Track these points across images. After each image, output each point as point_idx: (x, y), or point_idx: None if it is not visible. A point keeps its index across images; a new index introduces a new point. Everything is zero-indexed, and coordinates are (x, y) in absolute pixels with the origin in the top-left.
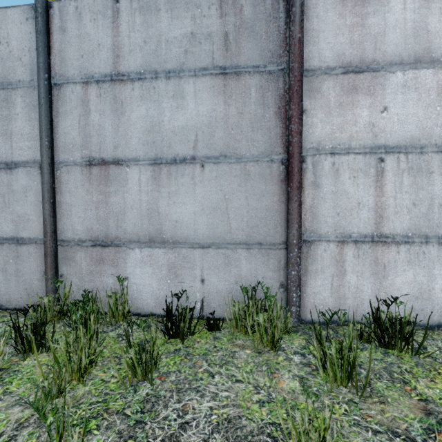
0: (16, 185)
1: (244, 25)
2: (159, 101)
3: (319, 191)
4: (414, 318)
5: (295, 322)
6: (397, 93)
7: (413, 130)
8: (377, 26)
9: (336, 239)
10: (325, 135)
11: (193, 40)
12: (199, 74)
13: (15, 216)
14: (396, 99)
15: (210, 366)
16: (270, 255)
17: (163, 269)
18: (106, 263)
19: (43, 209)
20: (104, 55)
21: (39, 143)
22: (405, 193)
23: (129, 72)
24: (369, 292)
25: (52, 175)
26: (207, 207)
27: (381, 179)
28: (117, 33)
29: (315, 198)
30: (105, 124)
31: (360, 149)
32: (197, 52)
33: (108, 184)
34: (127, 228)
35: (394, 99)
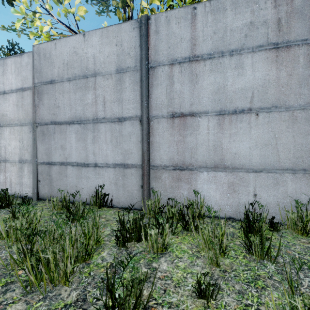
0: (124, 131)
1: (294, 11)
2: (224, 72)
3: None
4: None
5: None
6: None
7: None
8: None
9: None
10: None
11: (251, 27)
12: (256, 50)
13: (123, 150)
14: None
15: (301, 255)
16: None
17: (224, 186)
18: (182, 181)
19: (142, 146)
20: (185, 45)
21: (139, 105)
22: None
23: (202, 54)
24: None
25: (148, 124)
26: (260, 143)
27: None
28: (194, 29)
29: None
30: (184, 90)
31: None
32: (254, 35)
33: (185, 129)
34: (198, 158)
35: None
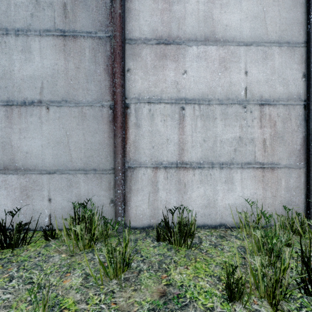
0: None
1: None
2: (10, 54)
3: (140, 130)
4: (204, 221)
5: (121, 228)
6: (193, 61)
7: (203, 88)
8: (180, 12)
9: (152, 165)
10: (144, 88)
11: (37, 6)
12: (44, 34)
13: None
14: (192, 65)
15: (17, 271)
16: (102, 179)
17: (16, 192)
18: None
19: None
20: None
21: None
22: (198, 133)
23: None
24: (175, 204)
25: None
26: (52, 141)
27: (183, 122)
28: None
29: (137, 135)
30: None
31: (169, 100)
32: (41, 16)
33: None
34: None
35: (191, 65)
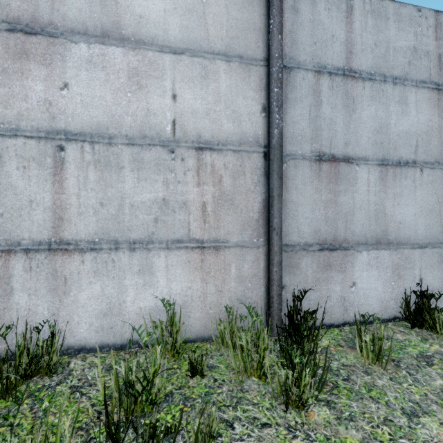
0: None
1: None
2: None
3: None
4: (102, 339)
5: None
6: (81, 69)
7: (100, 115)
8: None
9: None
10: None
11: None
12: None
13: None
14: (79, 75)
15: None
16: None
17: None
18: None
19: None
20: None
21: None
22: (90, 191)
23: None
24: (46, 313)
25: None
26: None
27: (61, 172)
28: None
29: None
30: None
31: (33, 132)
32: None
33: None
34: None
35: (77, 75)
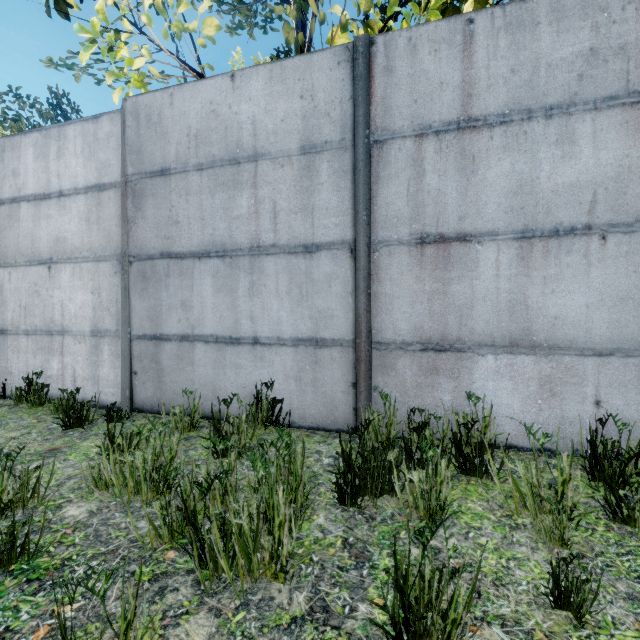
0: (318, 273)
1: None
2: (533, 151)
3: None
4: None
5: None
6: None
7: None
8: None
9: None
10: None
11: (592, 59)
12: (602, 106)
13: (314, 311)
14: None
15: None
16: None
17: (531, 384)
18: (441, 373)
19: (356, 302)
20: (448, 96)
21: (350, 219)
22: None
23: (486, 115)
24: None
25: (370, 258)
26: (609, 297)
27: None
28: (468, 65)
29: None
30: (446, 188)
31: None
32: (599, 75)
33: (448, 267)
34: (475, 327)
35: None
